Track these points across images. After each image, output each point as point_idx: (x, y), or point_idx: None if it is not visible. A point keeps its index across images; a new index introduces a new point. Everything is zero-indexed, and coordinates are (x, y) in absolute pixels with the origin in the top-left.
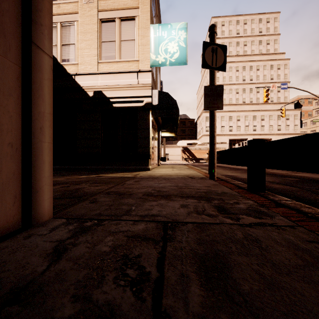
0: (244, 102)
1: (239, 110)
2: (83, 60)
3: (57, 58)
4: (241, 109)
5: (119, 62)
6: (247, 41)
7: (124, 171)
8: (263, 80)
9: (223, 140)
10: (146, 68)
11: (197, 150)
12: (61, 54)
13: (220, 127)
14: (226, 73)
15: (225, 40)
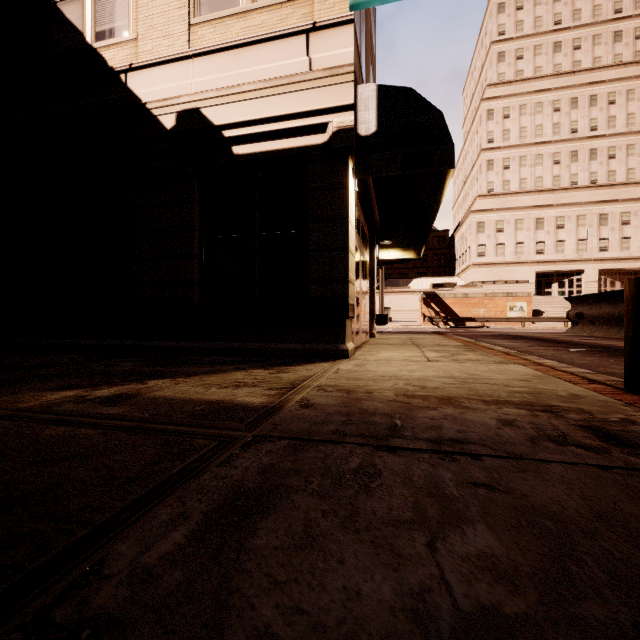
0: (574, 184)
1: (561, 203)
2: (150, 24)
3: (83, 31)
4: (567, 201)
5: (252, 10)
6: (582, 37)
7: (261, 361)
8: (627, 128)
9: (519, 275)
10: (336, 14)
11: (458, 298)
12: (92, 19)
13: (512, 245)
14: (528, 117)
15: (525, 41)
